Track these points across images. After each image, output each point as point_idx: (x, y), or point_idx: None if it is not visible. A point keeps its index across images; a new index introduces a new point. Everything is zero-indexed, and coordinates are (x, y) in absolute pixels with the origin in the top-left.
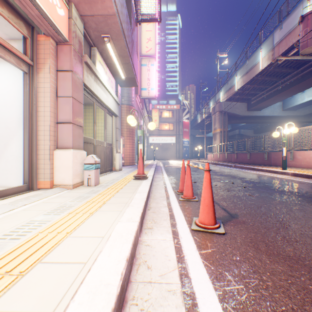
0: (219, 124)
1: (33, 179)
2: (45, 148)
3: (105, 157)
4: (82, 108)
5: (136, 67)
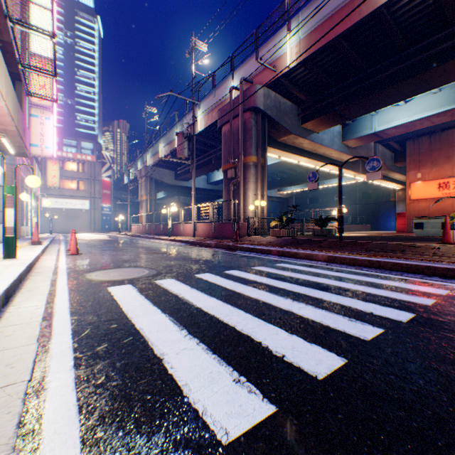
0: (146, 190)
1: None
2: None
3: None
4: None
5: (29, 142)
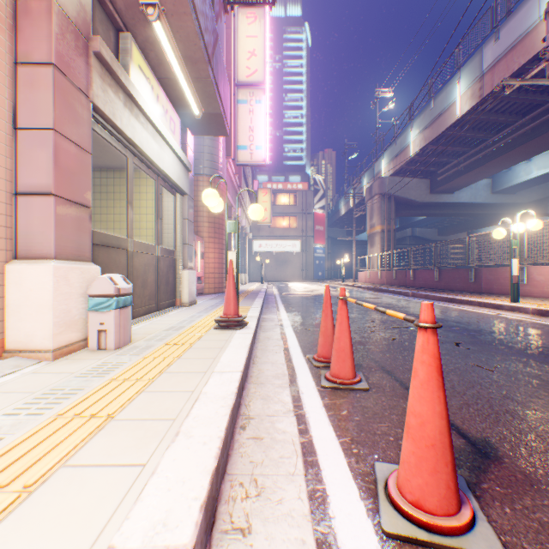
0: (380, 217)
1: None
2: None
3: (157, 278)
4: (87, 162)
5: (224, 92)
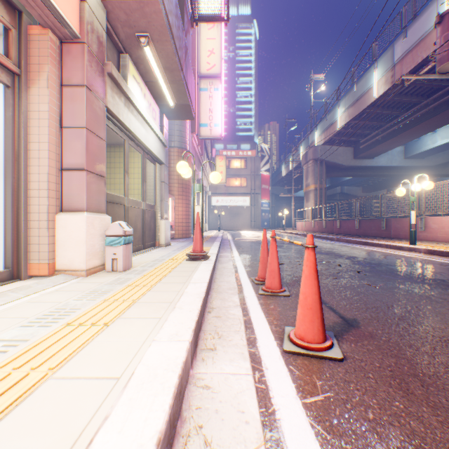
0: (314, 177)
1: (20, 261)
2: (41, 210)
3: (144, 225)
4: (103, 147)
5: (191, 88)
